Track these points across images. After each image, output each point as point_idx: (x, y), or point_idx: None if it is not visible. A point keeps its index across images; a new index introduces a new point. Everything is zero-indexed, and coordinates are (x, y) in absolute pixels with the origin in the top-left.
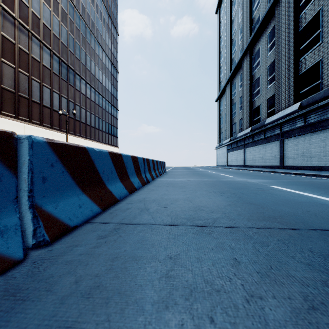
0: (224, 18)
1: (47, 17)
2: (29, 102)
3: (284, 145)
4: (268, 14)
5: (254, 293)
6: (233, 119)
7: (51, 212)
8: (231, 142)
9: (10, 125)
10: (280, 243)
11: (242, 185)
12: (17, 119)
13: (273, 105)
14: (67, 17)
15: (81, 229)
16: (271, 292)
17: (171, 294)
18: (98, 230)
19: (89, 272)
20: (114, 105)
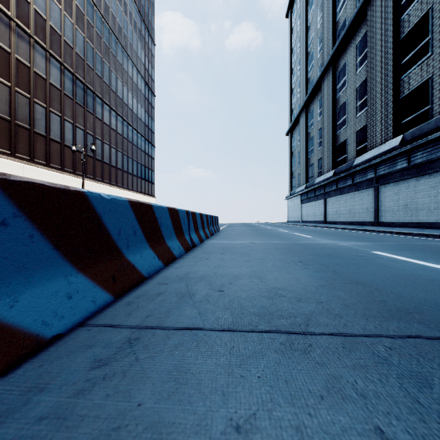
0: (297, 23)
1: (56, 17)
2: (30, 134)
3: (379, 194)
4: (357, 17)
5: None
6: (310, 159)
7: None
8: (306, 189)
9: (4, 166)
10: None
11: (331, 251)
12: (14, 157)
13: (365, 139)
14: (84, 18)
15: (66, 340)
16: None
17: None
18: (97, 343)
19: None
20: (149, 139)
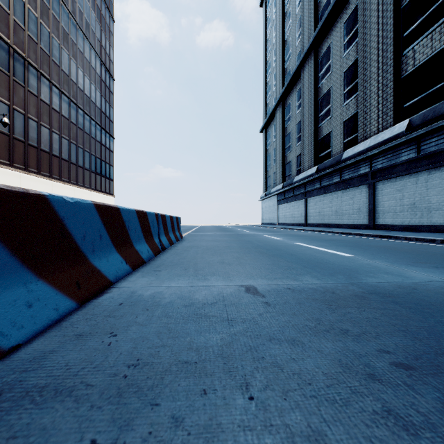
0: (272, 11)
1: None
2: None
3: (375, 192)
4: None
5: None
6: (287, 156)
7: None
8: (284, 189)
9: None
10: None
11: None
12: None
13: (354, 130)
14: None
15: None
16: None
17: None
18: None
19: None
20: (106, 128)
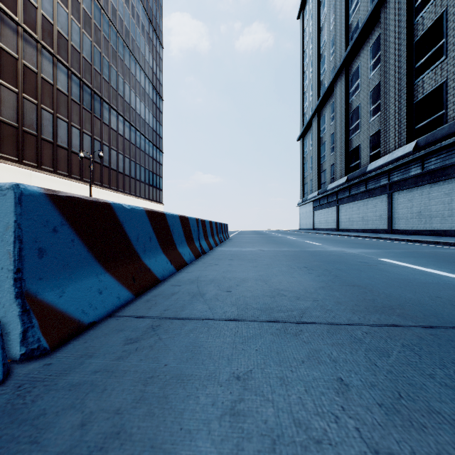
0: (309, 24)
1: (63, 22)
2: (37, 141)
3: (392, 201)
4: (370, 19)
5: (380, 446)
6: (322, 165)
7: (53, 303)
8: (319, 196)
9: (11, 173)
10: (408, 351)
11: (337, 258)
12: (21, 164)
13: (378, 145)
14: (91, 22)
15: (101, 326)
16: (408, 445)
17: (240, 450)
18: (126, 328)
19: (105, 406)
20: (157, 145)
